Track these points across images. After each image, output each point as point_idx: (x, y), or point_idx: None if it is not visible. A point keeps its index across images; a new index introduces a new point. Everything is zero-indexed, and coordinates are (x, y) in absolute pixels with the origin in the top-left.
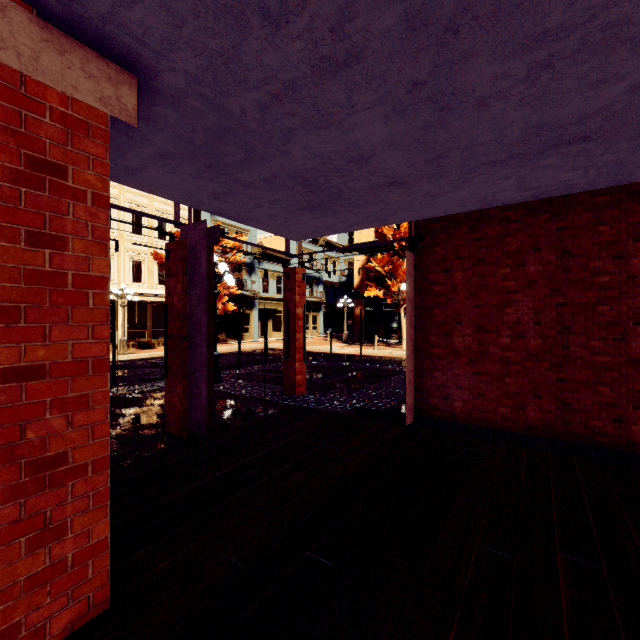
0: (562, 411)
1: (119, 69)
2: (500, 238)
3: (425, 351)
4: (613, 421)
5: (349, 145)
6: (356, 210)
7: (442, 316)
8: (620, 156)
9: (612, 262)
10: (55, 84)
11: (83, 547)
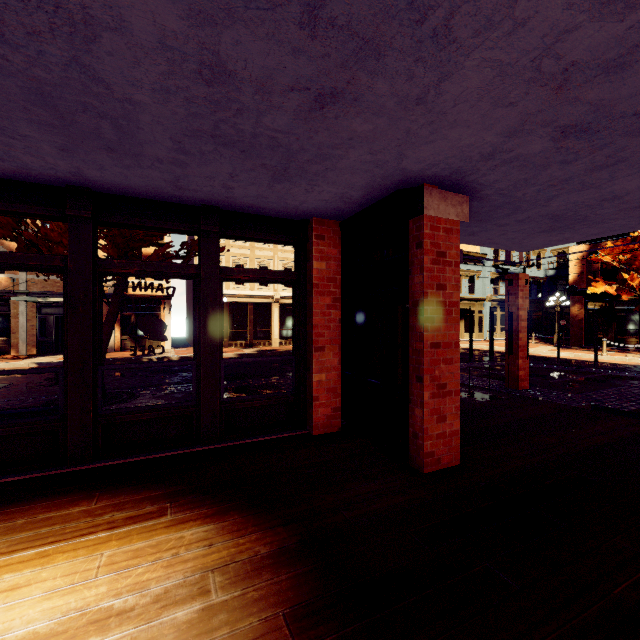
0: None
1: (462, 196)
2: None
3: None
4: None
5: (604, 193)
6: (598, 225)
7: None
8: None
9: None
10: (443, 216)
11: (451, 430)
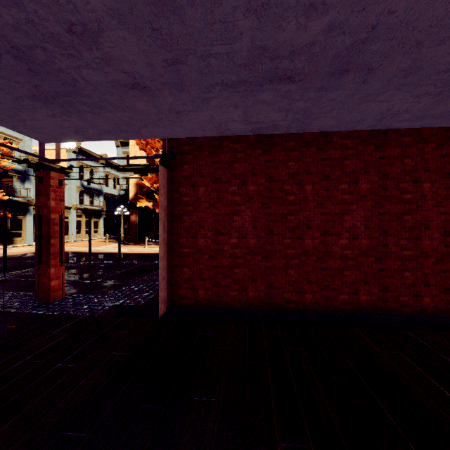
0: (269, 289)
1: None
2: (231, 163)
3: (176, 251)
4: (296, 292)
5: None
6: (103, 114)
7: (190, 222)
8: (308, 105)
9: (296, 187)
10: None
11: None
